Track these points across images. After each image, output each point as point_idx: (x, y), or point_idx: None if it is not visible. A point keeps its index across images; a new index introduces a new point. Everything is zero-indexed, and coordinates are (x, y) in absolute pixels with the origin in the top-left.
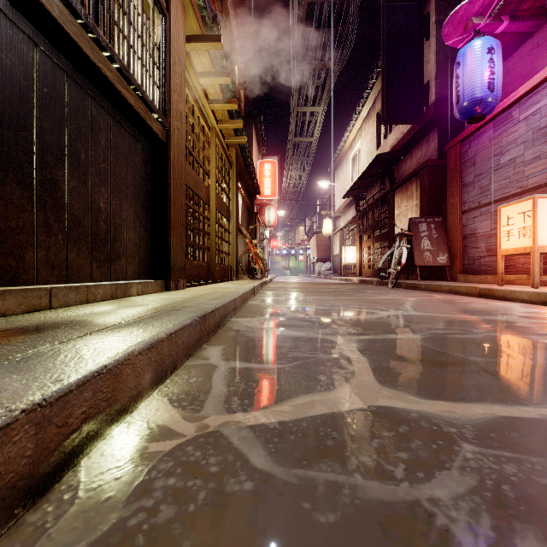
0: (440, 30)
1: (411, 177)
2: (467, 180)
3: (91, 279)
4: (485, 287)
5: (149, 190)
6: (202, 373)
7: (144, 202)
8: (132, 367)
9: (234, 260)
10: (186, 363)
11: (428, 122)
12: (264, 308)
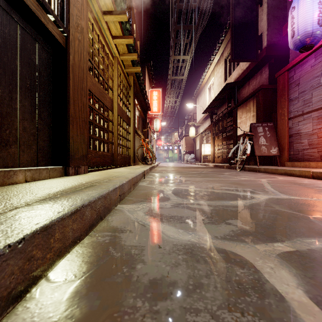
0: None
1: (249, 97)
2: (293, 96)
3: None
4: (318, 171)
5: (51, 88)
6: None
7: (43, 97)
8: None
9: (132, 151)
10: None
11: (261, 60)
12: (151, 190)
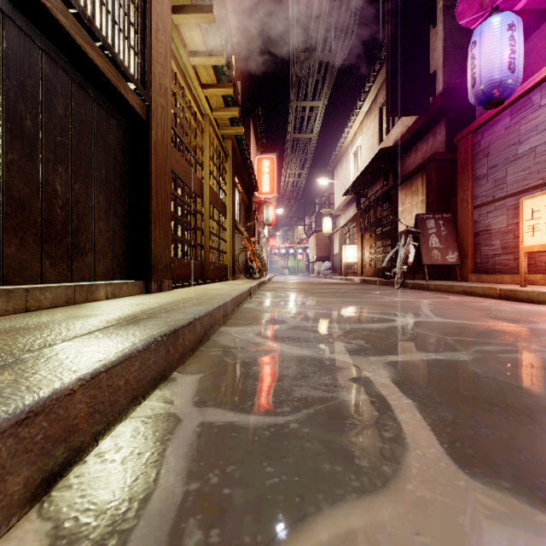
0: (448, 16)
1: (416, 171)
2: (480, 173)
3: (42, 279)
4: (507, 288)
5: (127, 175)
6: (151, 437)
7: (119, 188)
8: None
9: (230, 258)
10: (134, 413)
11: (435, 114)
12: (261, 312)
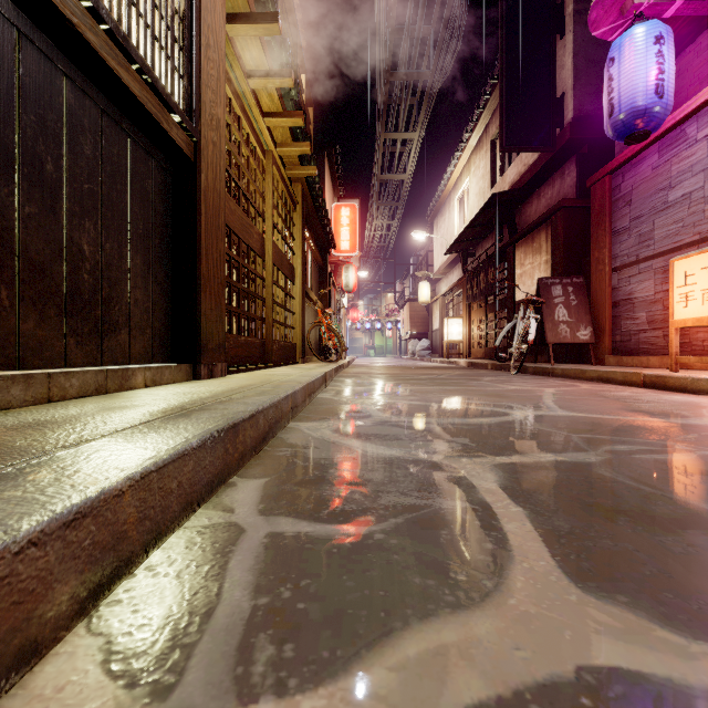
0: (579, 23)
1: (539, 223)
2: (620, 226)
3: (66, 362)
4: (653, 373)
5: (170, 230)
6: (211, 549)
7: (160, 247)
8: (0, 585)
9: (300, 335)
10: (188, 522)
11: (563, 149)
12: (339, 404)
